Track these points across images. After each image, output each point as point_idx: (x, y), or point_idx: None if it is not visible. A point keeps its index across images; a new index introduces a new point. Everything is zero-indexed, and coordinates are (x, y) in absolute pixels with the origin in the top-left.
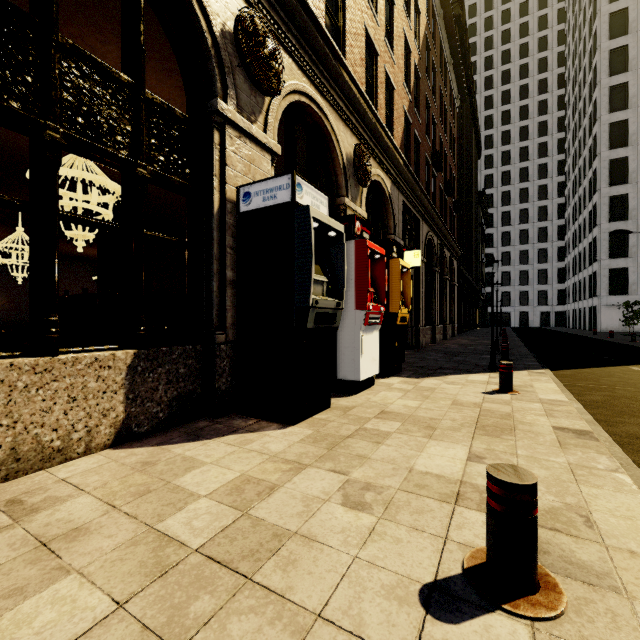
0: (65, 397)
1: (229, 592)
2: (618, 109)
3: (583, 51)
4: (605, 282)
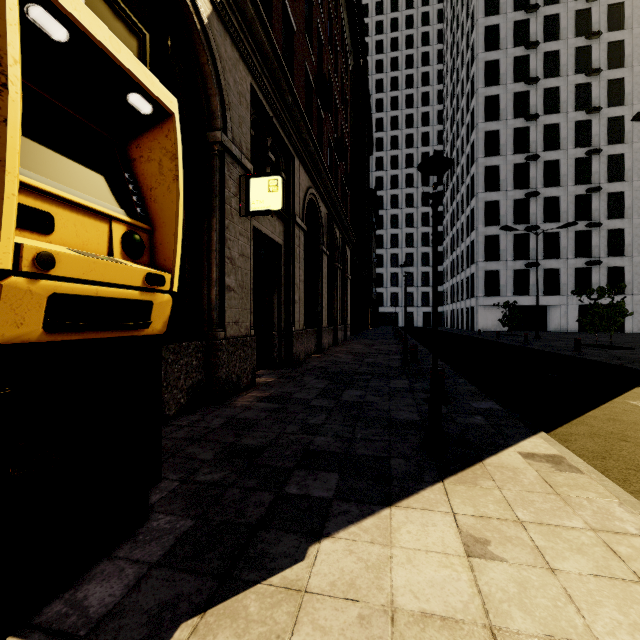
0: None
1: None
2: (492, 119)
3: (461, 65)
4: (482, 283)
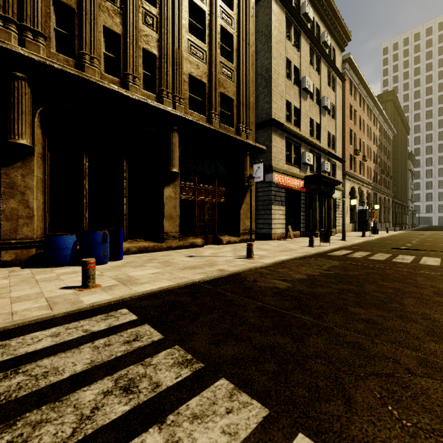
0: (350, 227)
1: None
2: None
3: None
4: None
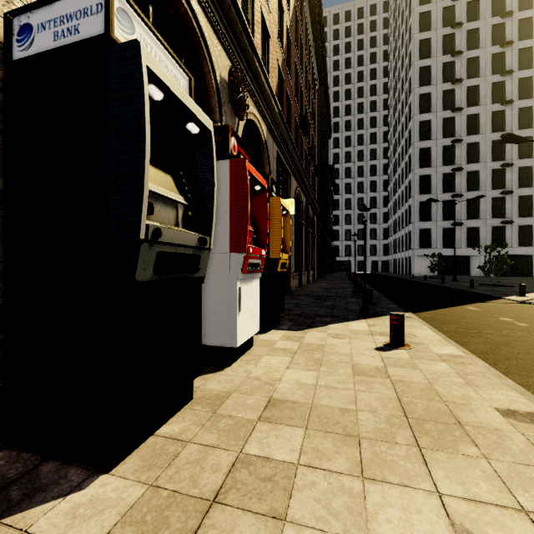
0: None
1: None
2: (425, 112)
3: (401, 66)
4: (417, 239)
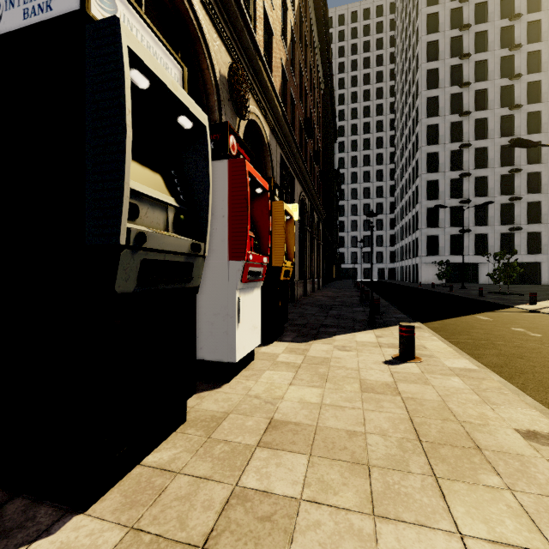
0: None
1: None
2: (432, 115)
3: (408, 69)
4: (424, 246)
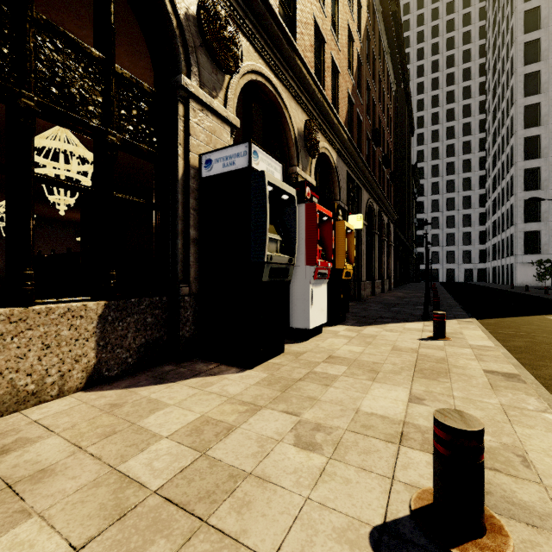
0: (39, 344)
1: (184, 536)
2: (532, 94)
3: (502, 44)
4: (521, 243)
